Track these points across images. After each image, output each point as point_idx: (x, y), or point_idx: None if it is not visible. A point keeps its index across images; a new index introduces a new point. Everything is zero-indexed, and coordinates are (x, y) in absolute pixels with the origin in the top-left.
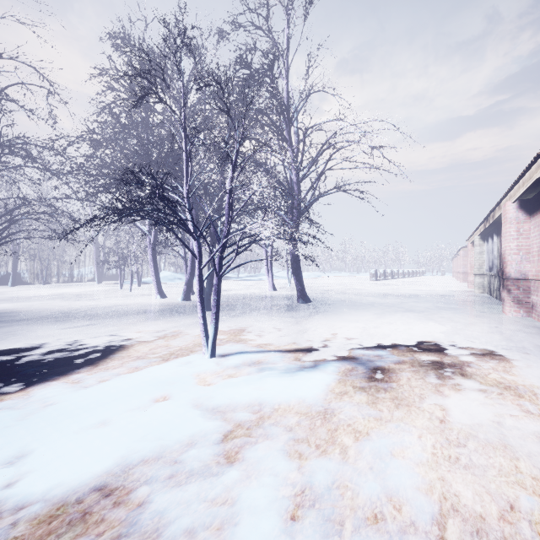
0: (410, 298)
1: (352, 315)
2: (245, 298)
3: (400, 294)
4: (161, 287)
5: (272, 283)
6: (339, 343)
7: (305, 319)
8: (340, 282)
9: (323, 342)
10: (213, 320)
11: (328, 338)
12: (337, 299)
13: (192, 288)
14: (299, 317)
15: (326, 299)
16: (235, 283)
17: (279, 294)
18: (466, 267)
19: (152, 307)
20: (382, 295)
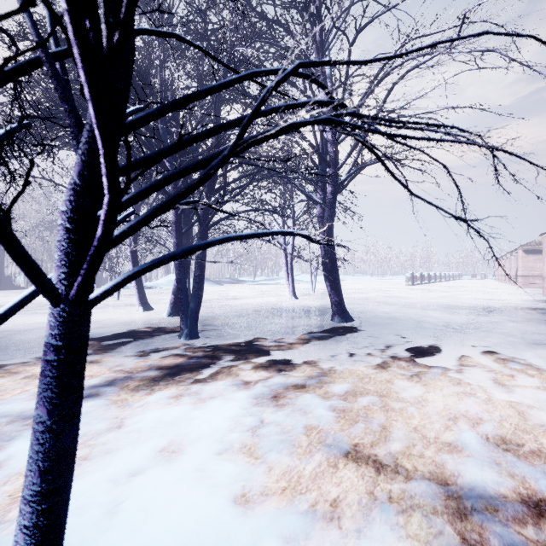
0: (490, 312)
1: (440, 353)
2: (256, 311)
3: (467, 306)
4: (144, 296)
5: (293, 289)
6: (542, 524)
7: (361, 365)
8: (370, 287)
9: (478, 506)
10: (20, 536)
11: (476, 477)
12: (386, 315)
13: (189, 296)
14: (347, 359)
15: (369, 313)
16: (250, 287)
17: (303, 305)
18: (526, 269)
19: (116, 328)
20: (444, 307)
